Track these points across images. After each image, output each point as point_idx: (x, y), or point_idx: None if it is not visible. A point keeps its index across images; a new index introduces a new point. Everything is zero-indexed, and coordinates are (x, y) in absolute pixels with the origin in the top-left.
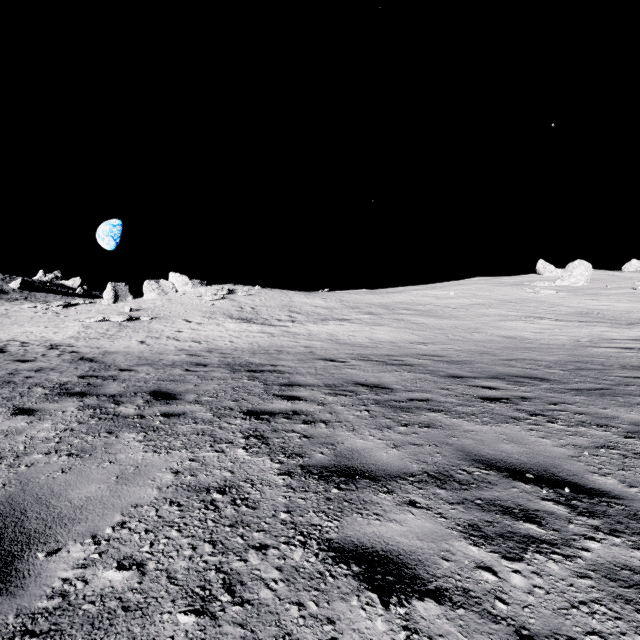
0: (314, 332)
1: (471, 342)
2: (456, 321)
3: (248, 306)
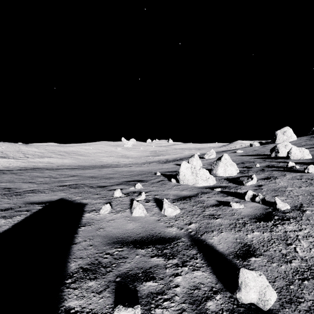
0: (41, 161)
1: (90, 162)
2: (89, 157)
3: None
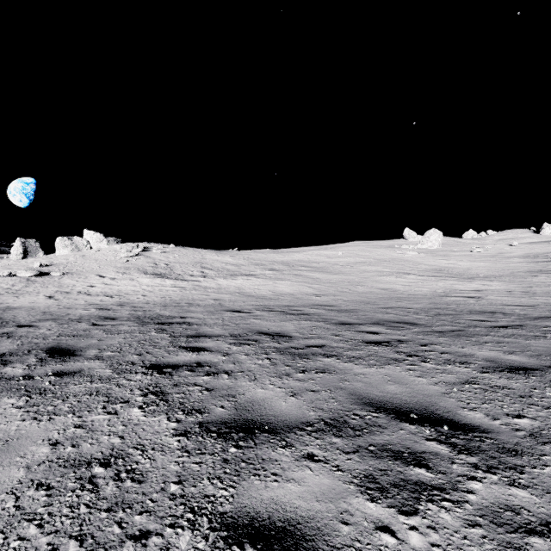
0: (223, 286)
1: (356, 293)
2: (344, 276)
3: (162, 262)
